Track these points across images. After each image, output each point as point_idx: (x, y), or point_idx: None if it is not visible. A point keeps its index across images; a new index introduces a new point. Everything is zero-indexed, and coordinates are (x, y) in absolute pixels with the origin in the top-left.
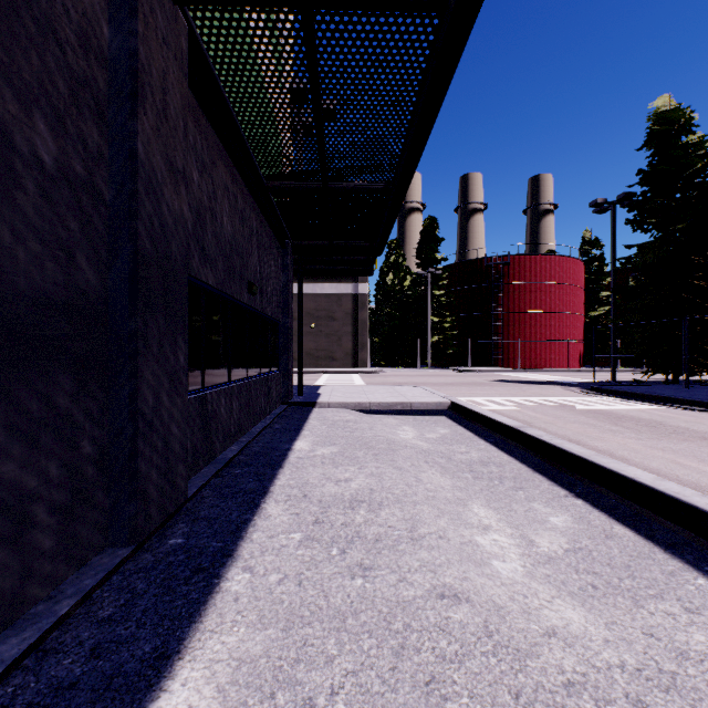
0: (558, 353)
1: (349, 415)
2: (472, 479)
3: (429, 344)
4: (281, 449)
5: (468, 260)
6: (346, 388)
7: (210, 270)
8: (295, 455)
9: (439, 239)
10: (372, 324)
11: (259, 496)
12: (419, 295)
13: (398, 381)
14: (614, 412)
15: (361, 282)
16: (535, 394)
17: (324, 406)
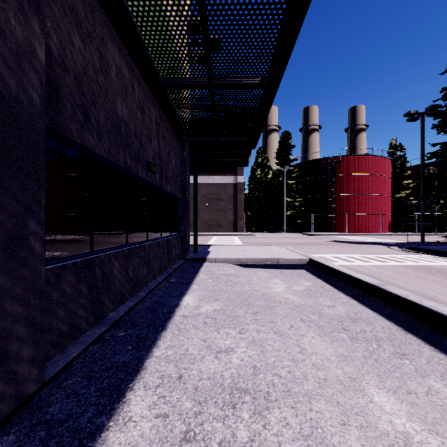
0: (374, 222)
1: (230, 269)
2: (350, 341)
3: (285, 216)
4: (170, 305)
5: (311, 160)
6: (229, 247)
7: (98, 140)
8: (181, 312)
9: (291, 146)
10: (246, 203)
11: (129, 375)
12: (278, 184)
13: (265, 241)
14: (442, 268)
15: (239, 175)
16: (368, 252)
17: (212, 261)
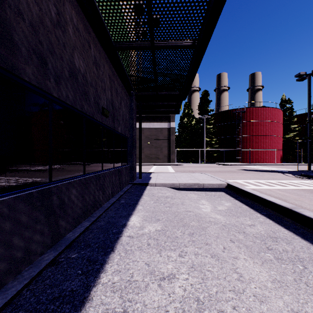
0: (269, 156)
1: (167, 192)
2: (277, 262)
3: (205, 151)
4: (119, 225)
5: (223, 111)
6: (165, 174)
7: (56, 84)
8: (128, 232)
9: (209, 101)
10: (176, 142)
11: (74, 309)
12: (199, 128)
13: (191, 169)
14: None
15: (171, 122)
16: (270, 178)
17: (153, 185)
